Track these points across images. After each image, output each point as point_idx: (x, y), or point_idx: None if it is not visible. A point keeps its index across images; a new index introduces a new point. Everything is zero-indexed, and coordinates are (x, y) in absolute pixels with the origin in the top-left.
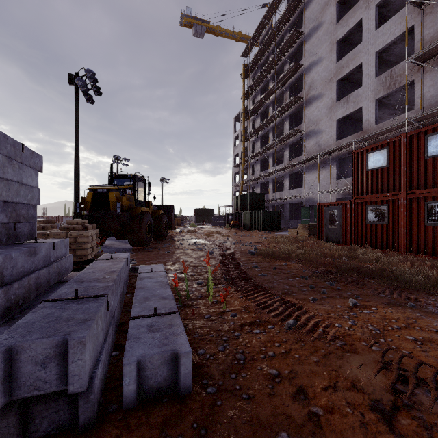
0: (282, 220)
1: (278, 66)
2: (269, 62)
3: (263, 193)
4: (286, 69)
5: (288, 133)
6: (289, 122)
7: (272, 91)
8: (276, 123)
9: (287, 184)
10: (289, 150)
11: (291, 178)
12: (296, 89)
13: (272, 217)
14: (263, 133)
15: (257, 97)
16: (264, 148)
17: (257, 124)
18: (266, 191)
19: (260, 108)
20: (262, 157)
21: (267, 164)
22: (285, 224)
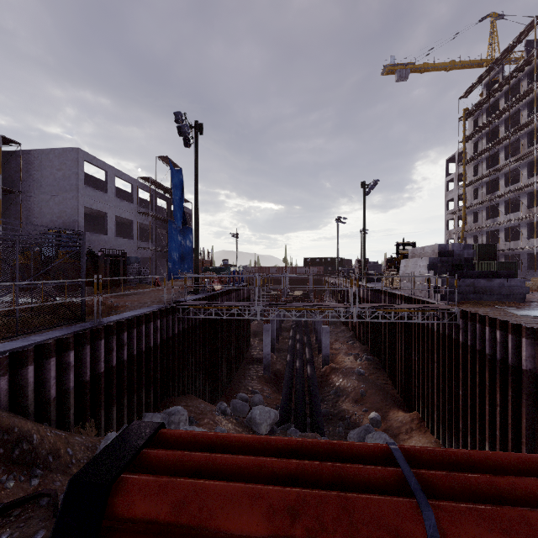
0: (517, 271)
1: (513, 110)
2: (501, 110)
3: (494, 243)
4: (523, 115)
5: (527, 184)
6: (528, 169)
7: (504, 138)
8: (509, 170)
9: (524, 233)
10: (527, 198)
11: (530, 226)
12: (537, 132)
13: (508, 267)
14: (491, 178)
15: (482, 140)
16: (494, 197)
17: (482, 169)
18: (493, 240)
19: (486, 153)
20: (489, 204)
21: (495, 210)
22: (522, 275)
